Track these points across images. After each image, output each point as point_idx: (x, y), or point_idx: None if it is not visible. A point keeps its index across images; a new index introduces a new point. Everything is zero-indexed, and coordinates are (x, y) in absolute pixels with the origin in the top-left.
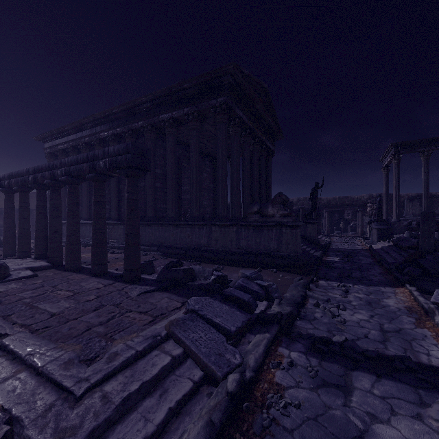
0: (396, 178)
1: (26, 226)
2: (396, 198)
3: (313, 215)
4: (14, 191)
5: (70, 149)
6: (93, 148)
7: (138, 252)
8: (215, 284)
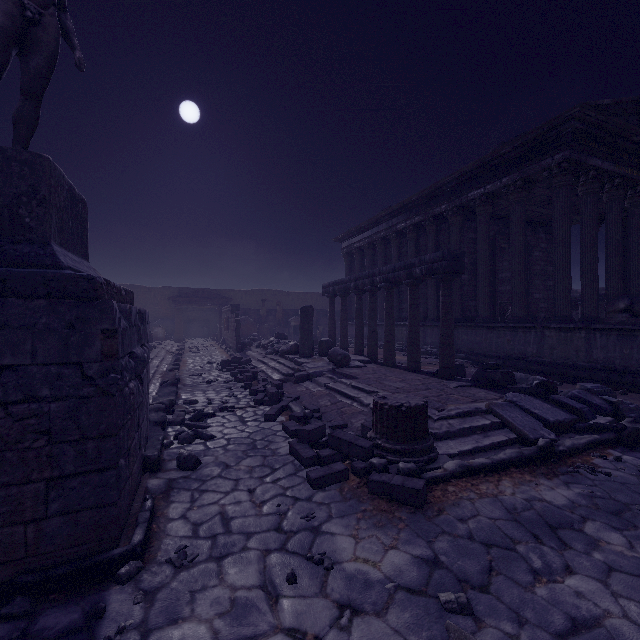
0: None
1: (345, 326)
2: None
3: None
4: (335, 296)
5: (366, 246)
6: (388, 242)
7: (452, 351)
8: (539, 389)
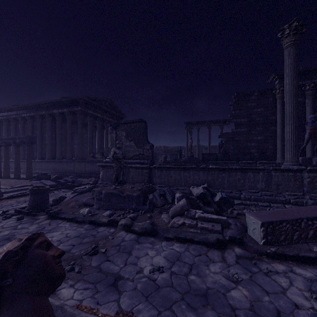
0: (186, 139)
1: None
2: (186, 148)
3: None
4: None
5: (4, 120)
6: (18, 121)
7: (31, 170)
8: (55, 178)
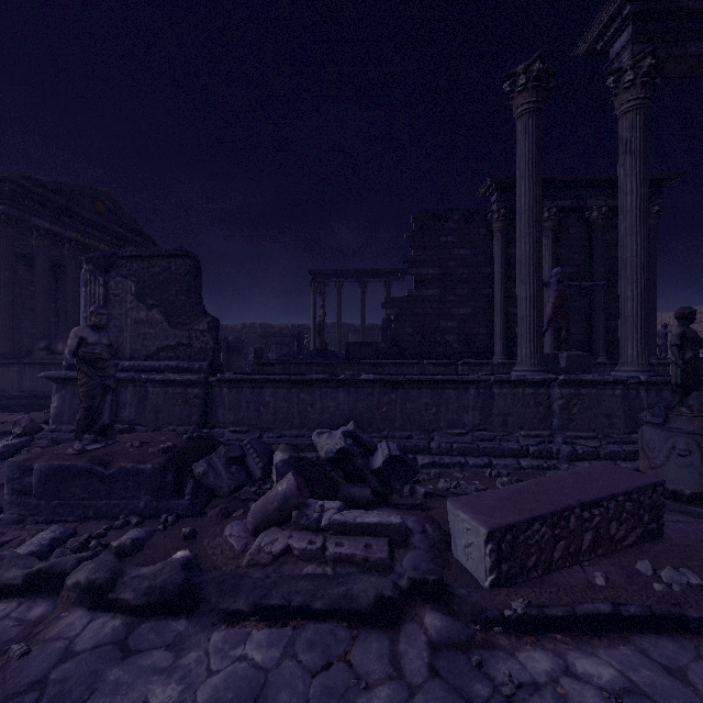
0: (313, 309)
1: None
2: (313, 330)
3: (222, 348)
4: None
5: None
6: None
7: None
8: None
